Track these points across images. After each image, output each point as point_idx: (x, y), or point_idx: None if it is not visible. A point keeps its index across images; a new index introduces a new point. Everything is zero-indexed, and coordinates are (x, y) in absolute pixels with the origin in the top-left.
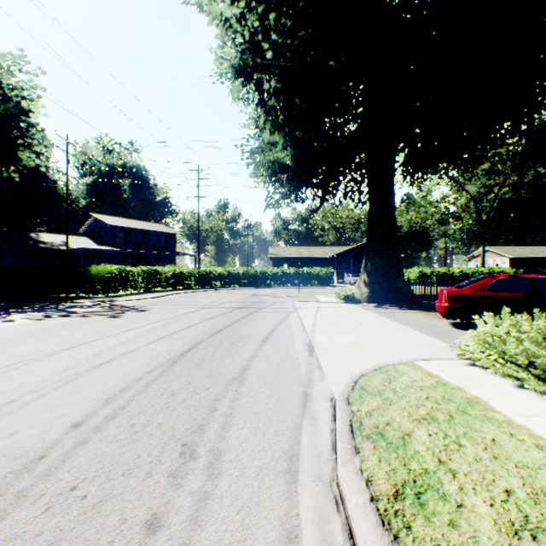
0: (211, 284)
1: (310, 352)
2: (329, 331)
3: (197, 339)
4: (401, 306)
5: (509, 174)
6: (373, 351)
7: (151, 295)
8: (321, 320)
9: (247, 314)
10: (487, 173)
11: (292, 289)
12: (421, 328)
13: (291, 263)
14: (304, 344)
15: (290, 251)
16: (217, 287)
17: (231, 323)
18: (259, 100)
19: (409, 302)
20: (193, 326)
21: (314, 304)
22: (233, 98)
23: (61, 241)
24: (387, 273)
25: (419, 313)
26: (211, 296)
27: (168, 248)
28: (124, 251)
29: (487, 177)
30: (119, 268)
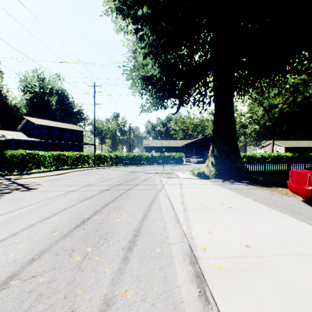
0: (104, 163)
1: (201, 288)
2: (204, 220)
3: (44, 243)
4: (242, 181)
5: (289, 96)
6: (297, 282)
7: (55, 173)
8: (188, 201)
9: (122, 192)
10: (306, 81)
11: (158, 167)
12: (289, 211)
13: (157, 150)
14: (185, 255)
15: (156, 142)
16: (108, 165)
17: (102, 207)
18: (135, 30)
19: (246, 178)
20: (59, 212)
21: (176, 180)
22: (116, 30)
23: (1, 134)
24: (229, 156)
25: (263, 189)
26: (100, 173)
27: (78, 140)
28: (45, 141)
29: (275, 98)
30: (32, 152)
